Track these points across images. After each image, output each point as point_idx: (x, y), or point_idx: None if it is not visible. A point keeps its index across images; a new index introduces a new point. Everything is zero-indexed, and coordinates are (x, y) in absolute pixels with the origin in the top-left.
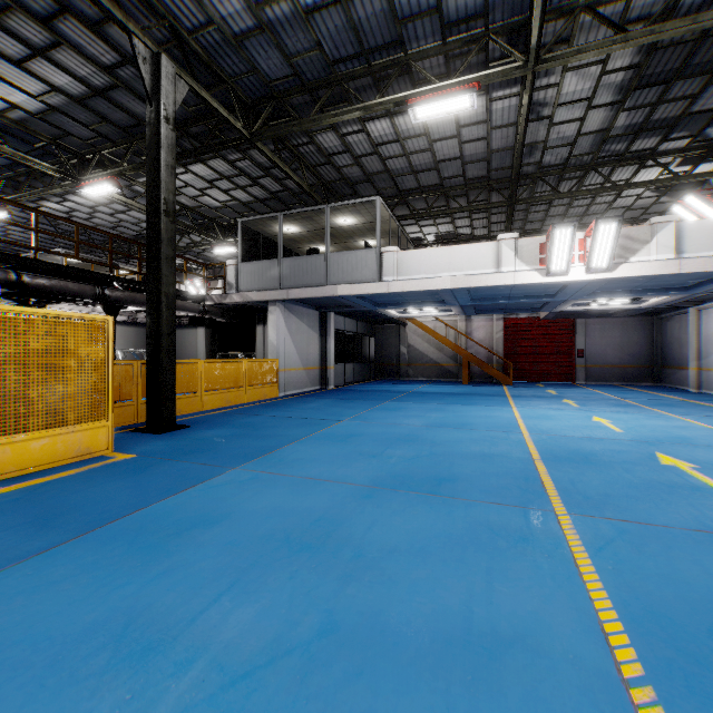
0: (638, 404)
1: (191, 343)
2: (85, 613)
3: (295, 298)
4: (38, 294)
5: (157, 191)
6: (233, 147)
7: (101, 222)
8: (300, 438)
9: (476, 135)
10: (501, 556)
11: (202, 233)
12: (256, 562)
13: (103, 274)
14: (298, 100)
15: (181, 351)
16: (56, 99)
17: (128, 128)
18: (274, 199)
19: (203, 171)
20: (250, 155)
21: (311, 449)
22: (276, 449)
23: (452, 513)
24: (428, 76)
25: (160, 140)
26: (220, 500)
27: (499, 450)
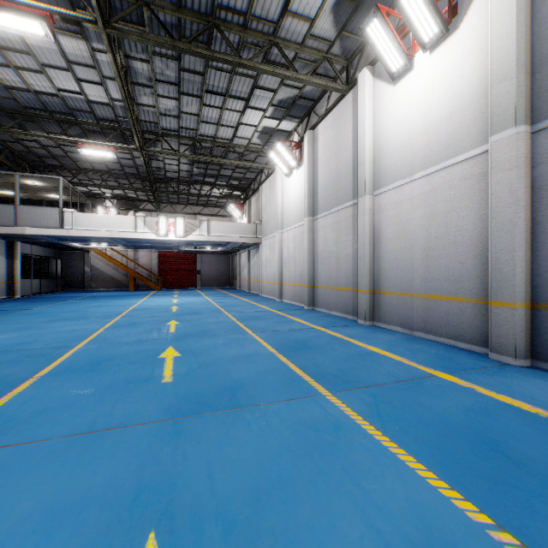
0: (204, 295)
1: None
2: None
3: None
4: None
5: None
6: None
7: None
8: (5, 316)
9: (126, 157)
10: (90, 324)
11: None
12: (5, 333)
13: None
14: None
15: None
16: None
17: None
18: None
19: None
20: None
21: (15, 317)
22: None
23: (81, 321)
24: (90, 135)
25: None
26: None
27: (115, 310)
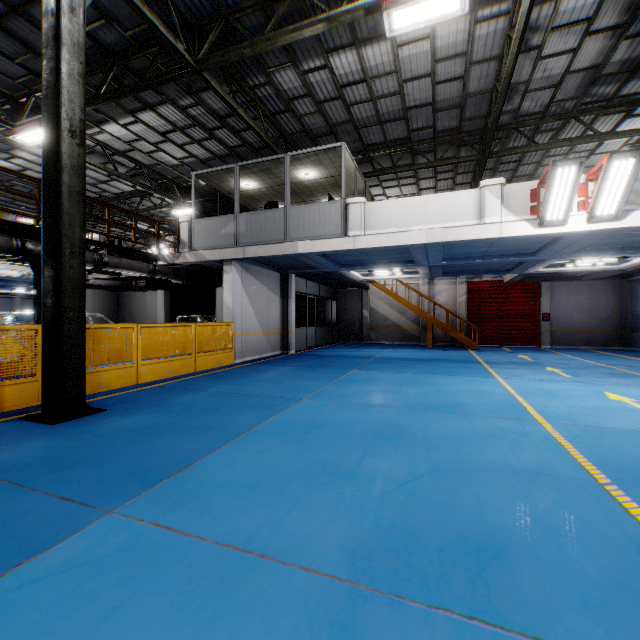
0: (636, 374)
1: (150, 306)
2: None
3: (252, 256)
4: None
5: (55, 101)
6: (177, 79)
7: None
8: (241, 432)
9: (452, 73)
10: None
11: (159, 193)
12: None
13: (28, 226)
14: (250, 23)
15: (140, 314)
16: None
17: None
18: (233, 156)
19: (154, 120)
20: (202, 100)
21: (251, 458)
22: (200, 458)
23: None
24: None
25: (60, 35)
26: None
27: (532, 460)
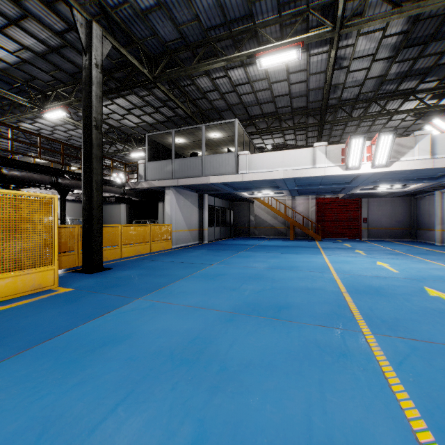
0: (405, 253)
1: (116, 214)
2: (10, 422)
3: (182, 184)
4: (15, 182)
5: (90, 112)
6: (142, 86)
7: (59, 136)
8: (184, 276)
9: (299, 79)
10: (329, 369)
11: (123, 143)
12: (147, 374)
13: (57, 169)
14: (184, 55)
15: (110, 219)
16: (26, 55)
17: (74, 74)
18: (169, 122)
19: (123, 103)
20: (153, 92)
21: (191, 284)
22: (168, 284)
23: (290, 333)
24: (269, 38)
25: (92, 79)
26: (126, 323)
27: (318, 285)
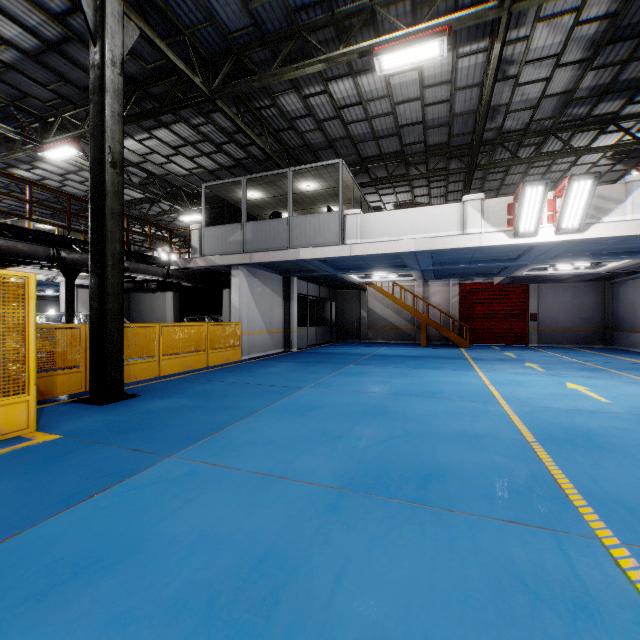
0: (604, 368)
1: (160, 307)
2: None
3: (258, 261)
4: None
5: (101, 139)
6: (193, 106)
7: (73, 190)
8: (256, 411)
9: (439, 97)
10: None
11: (169, 200)
12: None
13: (60, 236)
14: (258, 57)
15: (150, 315)
16: (9, 55)
17: (87, 88)
18: (239, 167)
19: (167, 136)
20: (212, 119)
21: (267, 426)
22: (227, 426)
23: (455, 542)
24: (395, 23)
25: (105, 84)
26: (132, 516)
27: (483, 428)
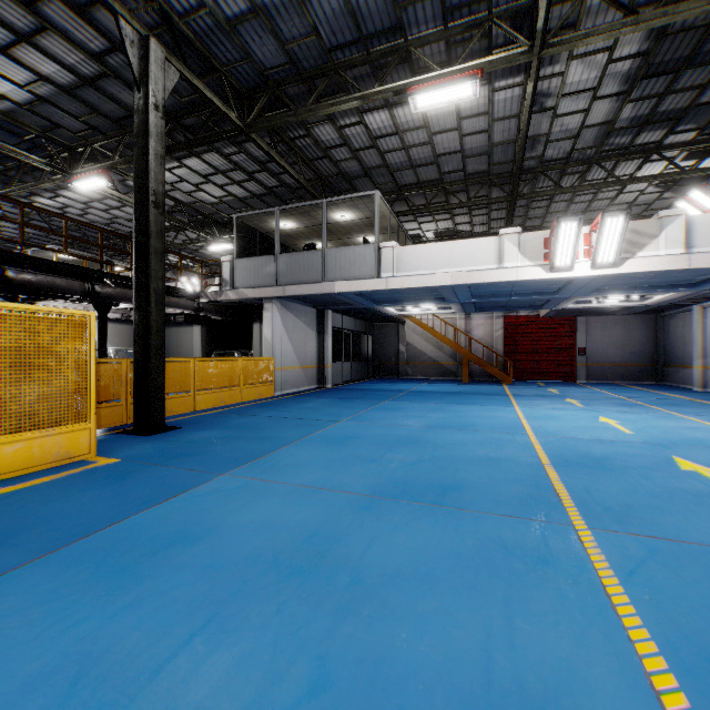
0: (644, 404)
1: (186, 341)
2: (29, 660)
3: (292, 294)
4: (26, 291)
5: (146, 181)
6: (227, 139)
7: (96, 218)
8: (295, 440)
9: (477, 127)
10: (520, 582)
11: (197, 229)
12: (239, 590)
13: (93, 270)
14: (294, 90)
15: (176, 349)
16: (44, 89)
17: (120, 120)
18: (271, 195)
19: (197, 165)
20: (245, 148)
21: (306, 453)
22: (269, 453)
23: (460, 527)
24: (429, 63)
25: (149, 128)
26: (204, 512)
27: (506, 454)
